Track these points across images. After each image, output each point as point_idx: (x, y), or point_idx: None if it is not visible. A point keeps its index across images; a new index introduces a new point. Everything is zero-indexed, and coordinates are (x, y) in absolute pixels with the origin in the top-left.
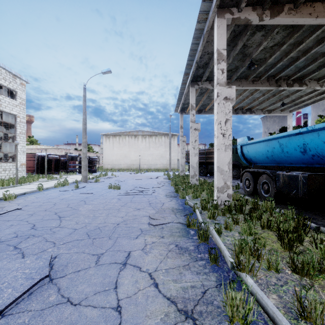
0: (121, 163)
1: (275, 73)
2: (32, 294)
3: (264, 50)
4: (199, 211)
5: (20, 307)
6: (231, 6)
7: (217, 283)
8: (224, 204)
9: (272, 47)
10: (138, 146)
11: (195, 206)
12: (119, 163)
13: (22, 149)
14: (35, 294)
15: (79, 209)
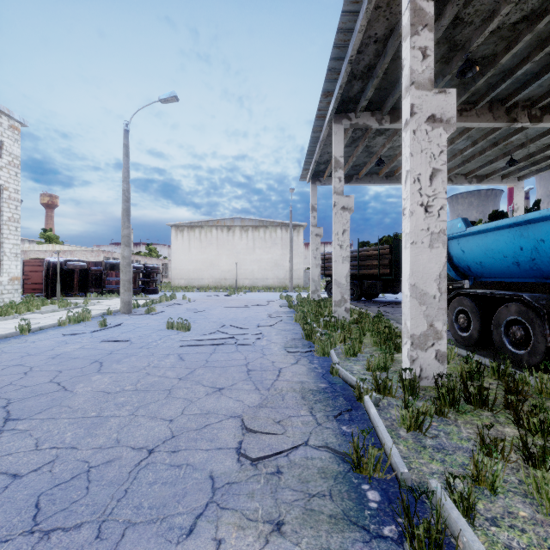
0: (203, 277)
1: (507, 93)
2: None
3: (497, 32)
4: (372, 400)
5: None
6: None
7: None
8: (436, 383)
9: (515, 27)
10: (235, 246)
11: (362, 388)
12: (200, 276)
13: (14, 250)
14: None
15: (74, 389)
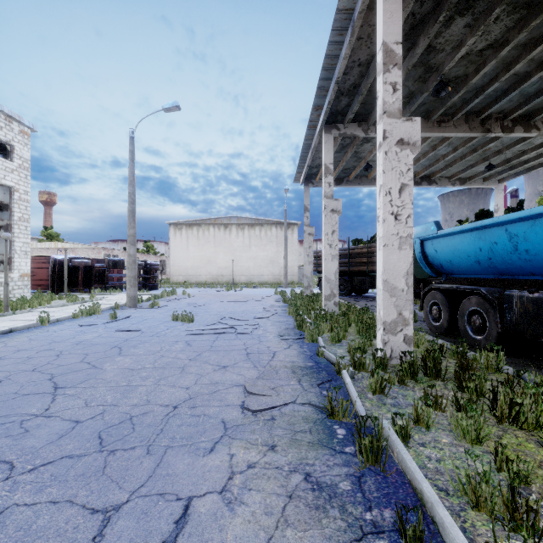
0: (201, 273)
1: (482, 107)
2: None
3: (467, 57)
4: (348, 373)
5: None
6: None
7: None
8: (401, 359)
9: (482, 53)
10: (231, 243)
11: (341, 364)
12: (198, 272)
13: (23, 248)
14: None
15: (103, 367)
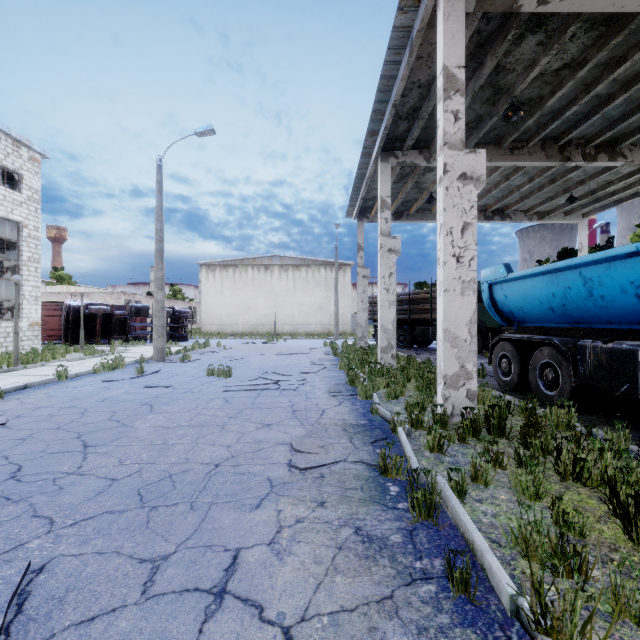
0: (237, 322)
1: (560, 132)
2: None
3: (541, 77)
4: (405, 431)
5: None
6: None
7: None
8: (462, 416)
9: (558, 73)
10: (273, 287)
11: (396, 421)
12: (234, 321)
13: (33, 293)
14: None
15: (134, 425)
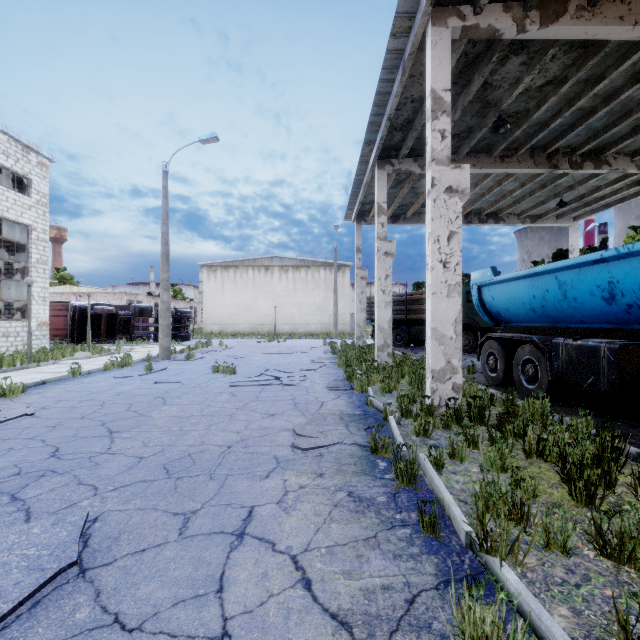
0: (238, 322)
1: (547, 141)
2: (39, 606)
3: (526, 93)
4: (395, 419)
5: (9, 637)
6: (461, 3)
7: (437, 578)
8: (447, 406)
9: (542, 89)
10: (273, 288)
11: (388, 410)
12: (235, 321)
13: (42, 294)
14: (46, 606)
15: (151, 415)
